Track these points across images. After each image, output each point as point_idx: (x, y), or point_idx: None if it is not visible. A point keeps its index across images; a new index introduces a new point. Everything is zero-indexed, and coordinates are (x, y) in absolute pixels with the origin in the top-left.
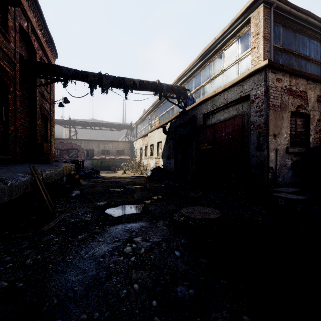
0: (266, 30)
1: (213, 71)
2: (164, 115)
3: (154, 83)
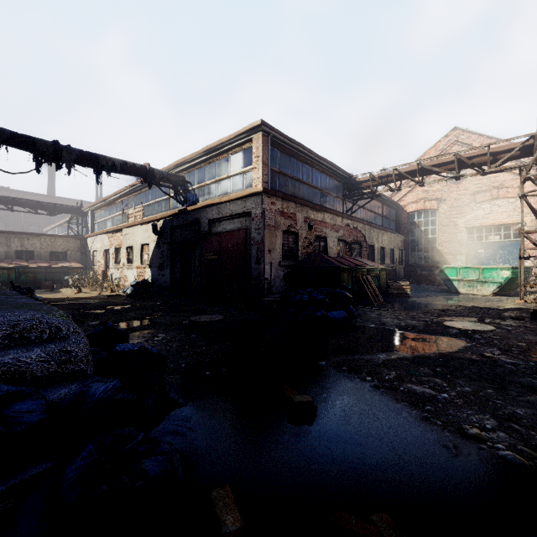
0: (265, 155)
1: (220, 172)
2: (152, 206)
3: (142, 166)
